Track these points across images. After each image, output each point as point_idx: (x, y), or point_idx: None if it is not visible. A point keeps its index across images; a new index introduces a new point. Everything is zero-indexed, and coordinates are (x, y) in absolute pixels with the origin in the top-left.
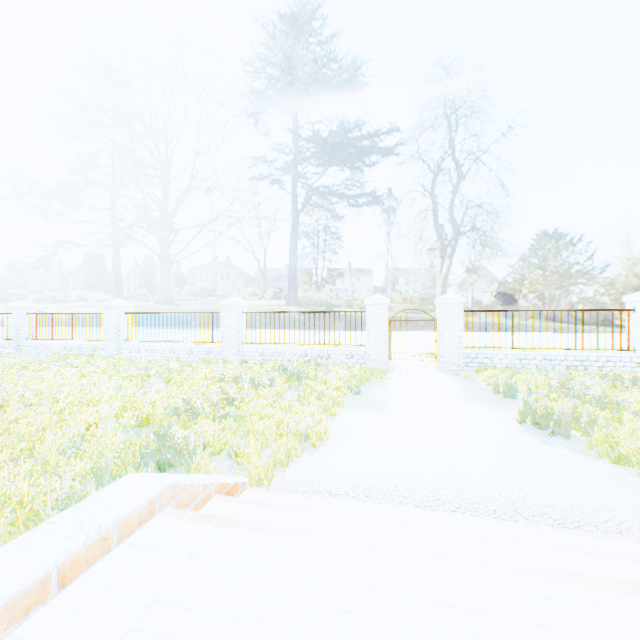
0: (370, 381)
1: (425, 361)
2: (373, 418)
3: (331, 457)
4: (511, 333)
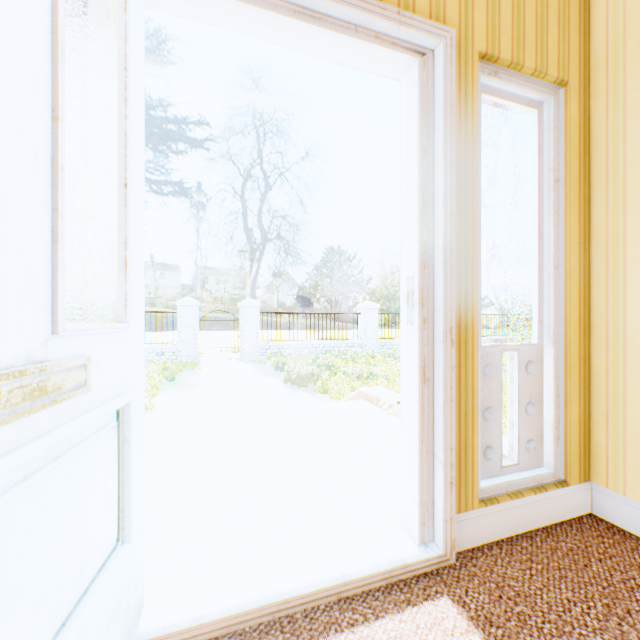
0: (183, 372)
1: (232, 354)
2: (188, 393)
3: (159, 415)
4: (293, 329)
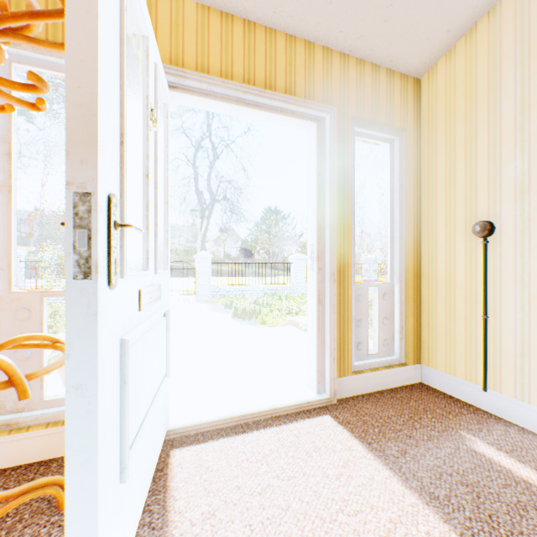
0: None
1: (188, 296)
2: None
3: None
4: (238, 276)
